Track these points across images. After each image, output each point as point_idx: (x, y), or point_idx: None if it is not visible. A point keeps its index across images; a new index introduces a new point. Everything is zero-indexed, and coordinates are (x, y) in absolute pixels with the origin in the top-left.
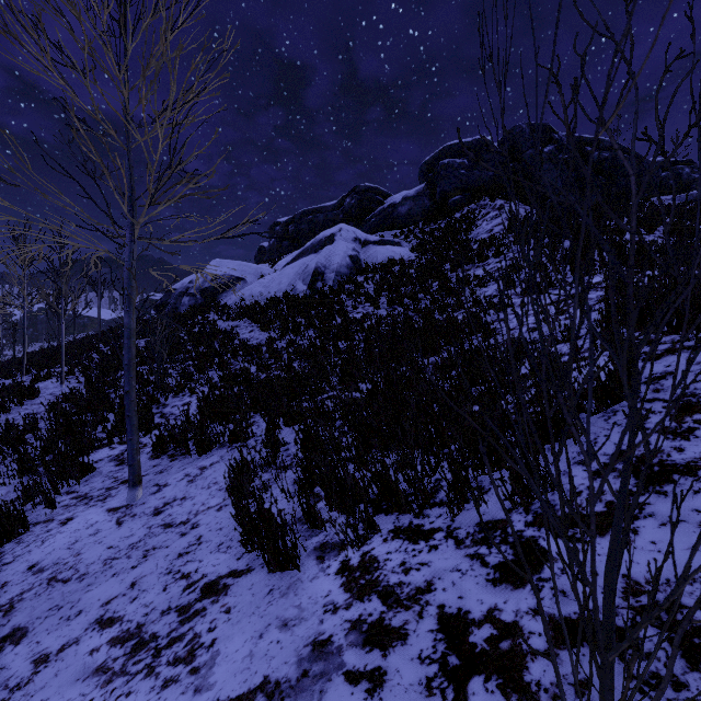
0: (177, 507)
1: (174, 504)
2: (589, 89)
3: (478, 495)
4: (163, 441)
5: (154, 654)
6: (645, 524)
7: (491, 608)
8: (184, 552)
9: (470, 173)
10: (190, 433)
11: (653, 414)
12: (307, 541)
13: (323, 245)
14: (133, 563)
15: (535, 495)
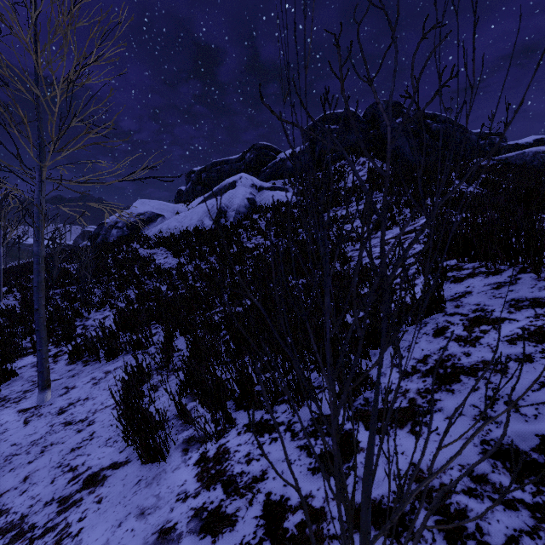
0: (80, 407)
1: (77, 404)
2: (361, 51)
3: (253, 413)
4: (79, 350)
5: (28, 544)
6: (435, 417)
7: (306, 495)
8: (76, 447)
9: (341, 137)
10: (99, 342)
11: (452, 325)
12: (179, 435)
13: (227, 190)
14: (30, 458)
15: (358, 393)
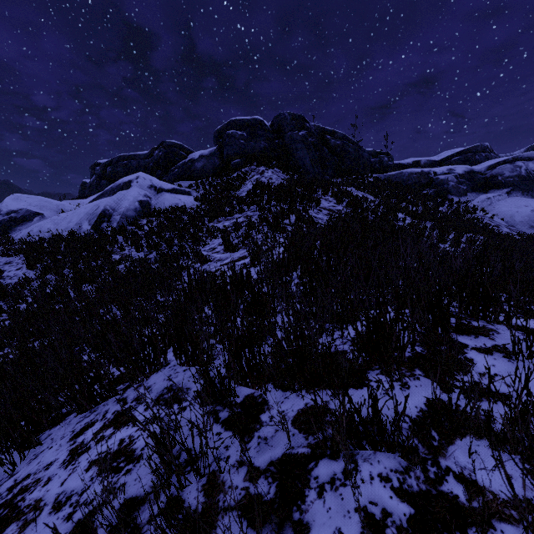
0: None
1: None
2: None
3: None
4: None
5: None
6: None
7: None
8: None
9: (247, 143)
10: None
11: (99, 421)
12: None
13: (120, 190)
14: None
15: None
